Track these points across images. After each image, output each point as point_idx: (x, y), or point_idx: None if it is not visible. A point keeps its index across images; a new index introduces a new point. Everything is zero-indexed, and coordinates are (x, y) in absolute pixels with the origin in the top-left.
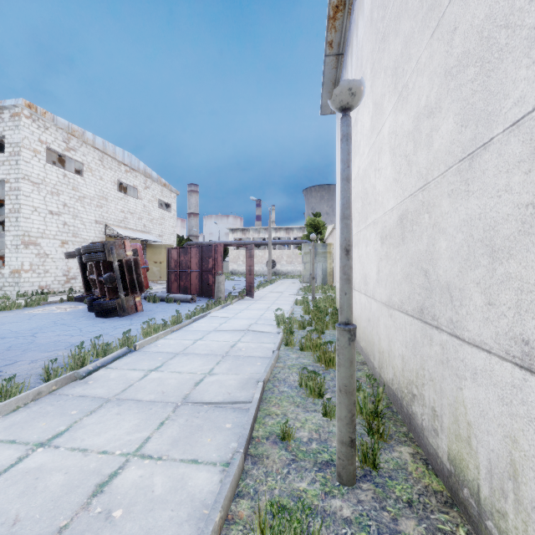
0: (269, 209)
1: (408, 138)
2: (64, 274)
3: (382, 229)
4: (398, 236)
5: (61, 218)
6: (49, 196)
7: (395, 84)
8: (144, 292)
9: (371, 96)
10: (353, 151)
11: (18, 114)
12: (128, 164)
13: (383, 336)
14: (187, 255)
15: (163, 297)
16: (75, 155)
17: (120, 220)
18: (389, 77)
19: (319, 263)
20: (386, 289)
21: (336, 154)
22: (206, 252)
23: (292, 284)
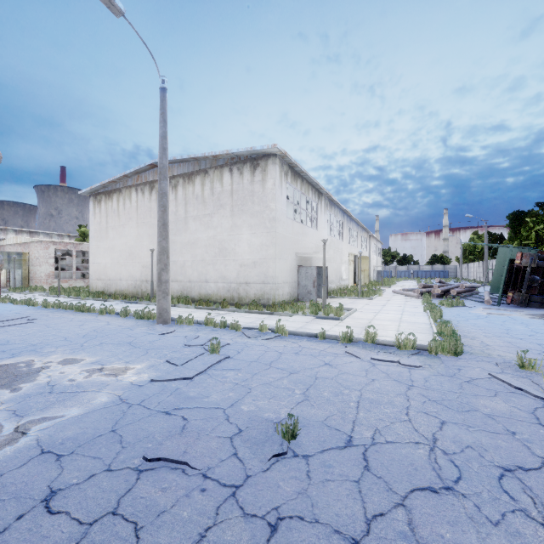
0: None
1: (154, 251)
2: None
3: (143, 265)
4: (150, 267)
5: None
6: None
7: (149, 238)
8: None
9: (137, 230)
10: (120, 234)
11: None
12: None
13: (144, 288)
14: None
15: None
16: None
17: None
18: (147, 234)
19: (16, 269)
20: (145, 278)
21: (91, 218)
22: None
23: None
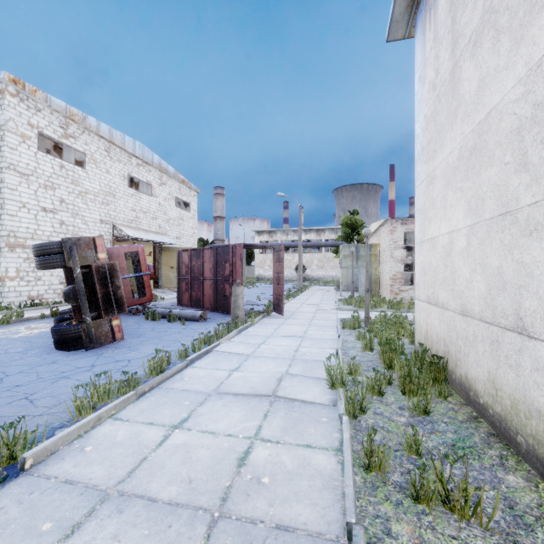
0: (299, 206)
1: None
2: (61, 282)
3: None
4: None
5: (57, 216)
6: (42, 189)
7: None
8: (152, 304)
9: None
10: (514, 18)
11: (2, 91)
12: (140, 156)
13: None
14: (200, 259)
15: (165, 313)
16: (75, 143)
17: (131, 219)
18: None
19: (362, 268)
20: None
21: (415, 96)
22: (222, 254)
23: (327, 293)
